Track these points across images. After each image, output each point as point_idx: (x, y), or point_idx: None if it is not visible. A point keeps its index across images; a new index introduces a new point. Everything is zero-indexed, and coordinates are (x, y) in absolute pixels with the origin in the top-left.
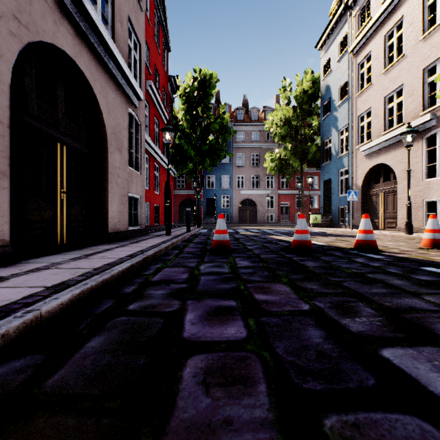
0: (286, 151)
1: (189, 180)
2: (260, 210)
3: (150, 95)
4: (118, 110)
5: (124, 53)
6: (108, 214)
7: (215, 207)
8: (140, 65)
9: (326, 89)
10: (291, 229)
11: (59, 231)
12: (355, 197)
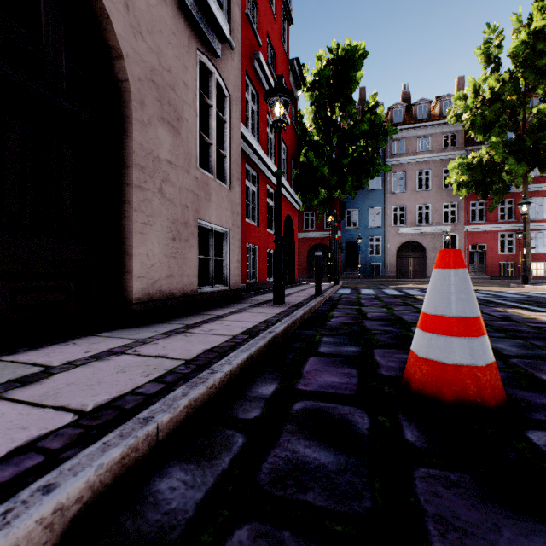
0: (495, 149)
1: (320, 215)
2: (431, 257)
3: (259, 78)
4: (167, 39)
5: None
6: (132, 261)
7: (359, 255)
8: None
9: None
10: (518, 292)
11: None
12: None
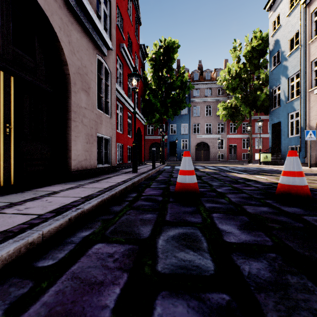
0: (237, 100)
1: (156, 127)
2: (212, 150)
3: (124, 56)
4: (84, 52)
5: (92, 1)
6: (71, 153)
7: (176, 149)
8: (110, 20)
9: (274, 43)
10: (243, 167)
11: (2, 170)
12: (313, 136)
